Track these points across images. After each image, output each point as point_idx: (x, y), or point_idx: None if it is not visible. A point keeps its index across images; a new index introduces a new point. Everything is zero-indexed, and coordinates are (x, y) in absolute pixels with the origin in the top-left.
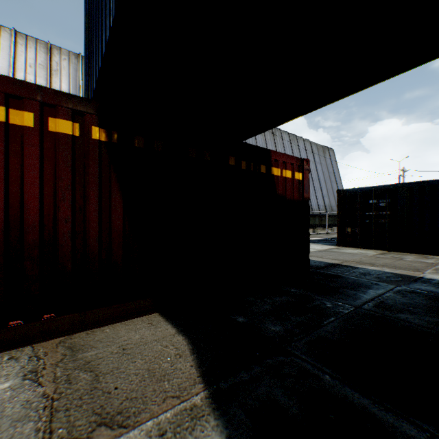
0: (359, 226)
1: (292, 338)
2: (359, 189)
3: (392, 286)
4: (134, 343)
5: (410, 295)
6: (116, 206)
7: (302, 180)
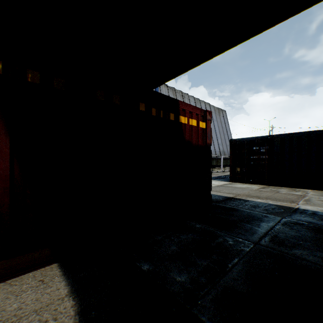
0: (246, 166)
1: (198, 292)
2: (246, 139)
3: (278, 218)
4: (4, 320)
5: (296, 227)
6: (2, 147)
7: (206, 129)
